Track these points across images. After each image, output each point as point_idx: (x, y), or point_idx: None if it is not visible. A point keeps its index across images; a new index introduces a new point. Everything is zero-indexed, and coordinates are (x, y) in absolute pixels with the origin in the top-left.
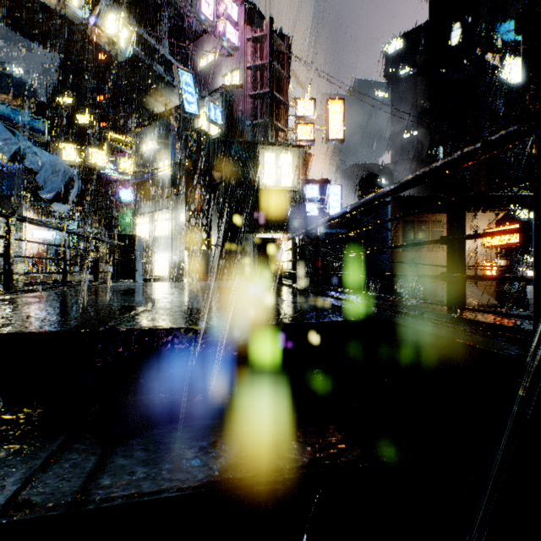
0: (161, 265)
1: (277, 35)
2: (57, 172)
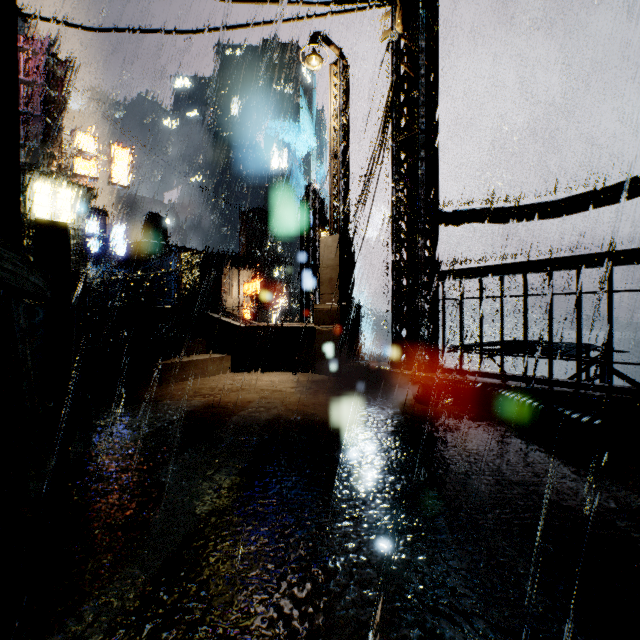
0: None
1: (49, 54)
2: None
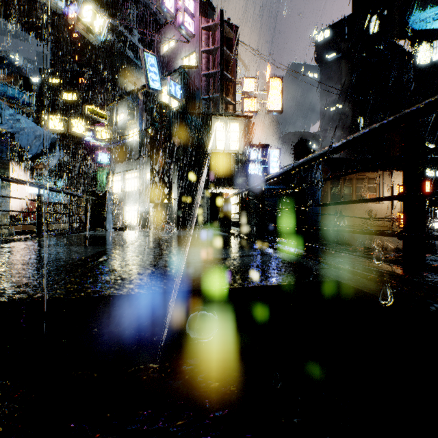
0: (130, 215)
1: (227, 25)
2: (38, 136)
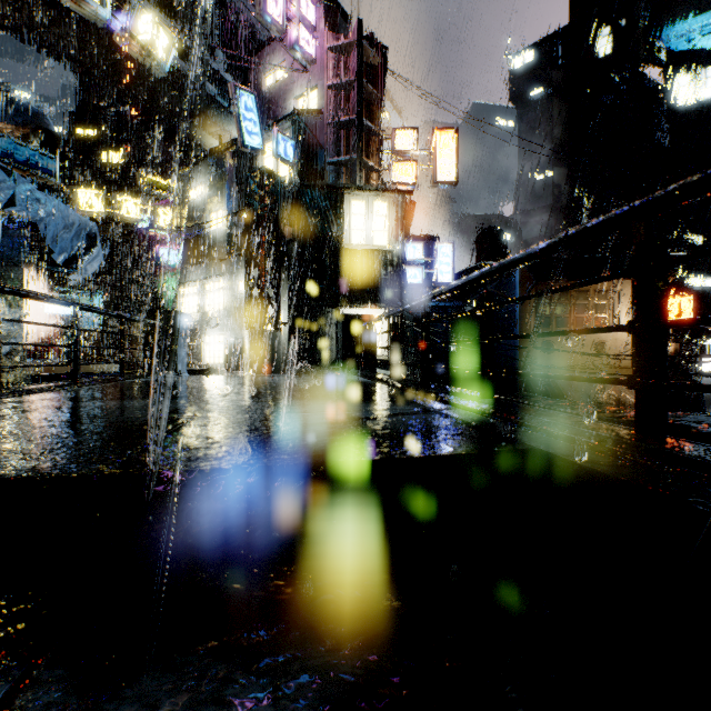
0: (213, 350)
1: (368, 44)
2: (69, 225)
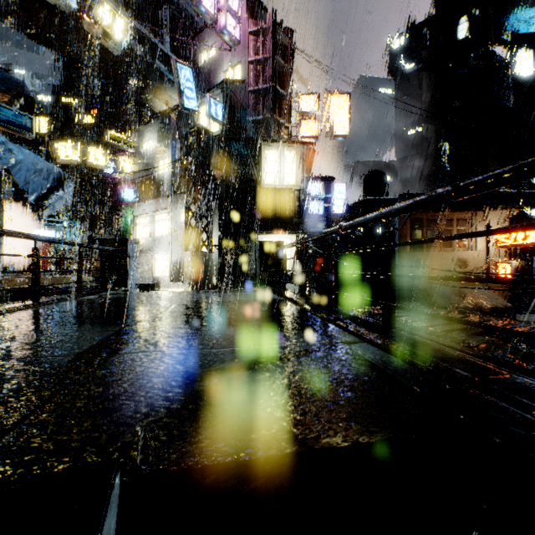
0: (161, 266)
1: (280, 28)
2: (39, 171)
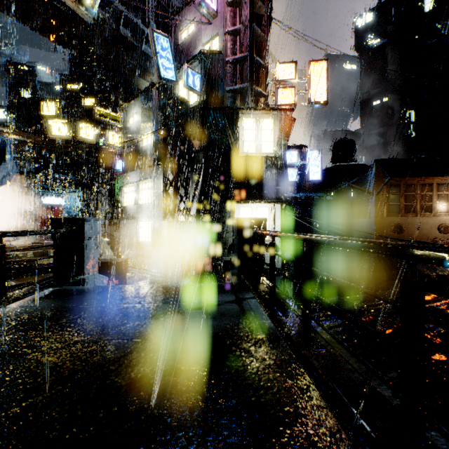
0: (144, 232)
1: None
2: None
